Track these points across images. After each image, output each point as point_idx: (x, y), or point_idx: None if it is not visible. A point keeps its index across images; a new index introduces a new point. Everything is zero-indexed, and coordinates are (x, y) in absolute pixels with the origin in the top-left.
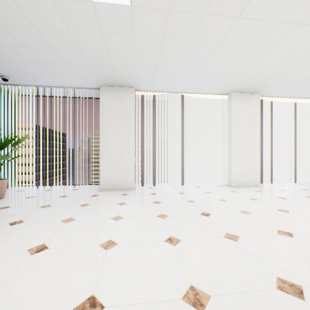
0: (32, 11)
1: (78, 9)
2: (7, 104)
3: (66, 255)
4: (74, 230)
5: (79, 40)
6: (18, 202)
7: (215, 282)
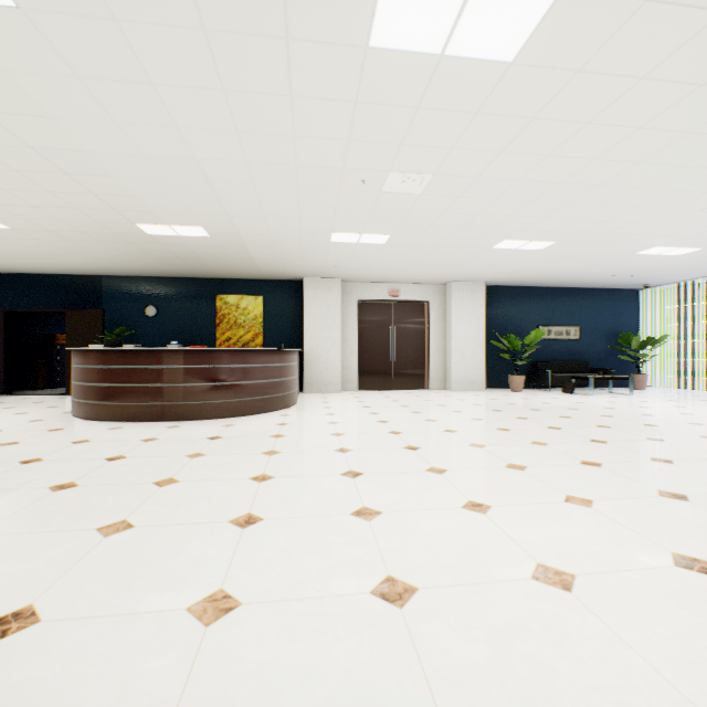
0: (646, 267)
1: (671, 259)
2: (652, 303)
3: (652, 404)
4: (669, 402)
5: (685, 262)
6: (651, 392)
7: (704, 416)
